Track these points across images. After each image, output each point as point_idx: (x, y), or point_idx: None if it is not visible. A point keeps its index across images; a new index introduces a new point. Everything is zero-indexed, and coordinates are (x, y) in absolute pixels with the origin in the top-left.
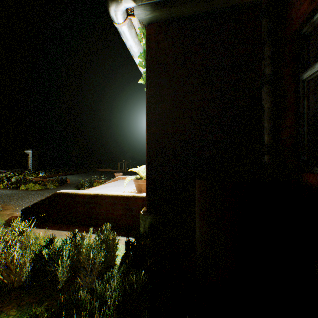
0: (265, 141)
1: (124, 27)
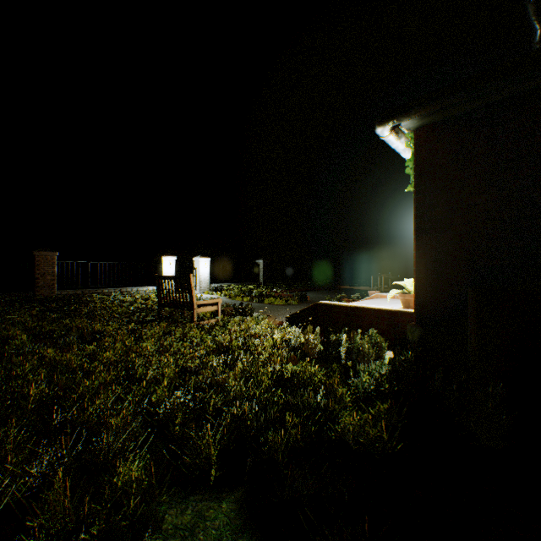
0: None
1: (390, 137)
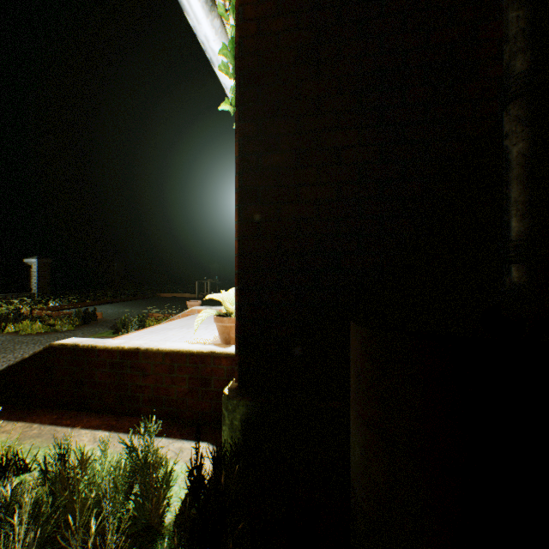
0: (514, 232)
1: None
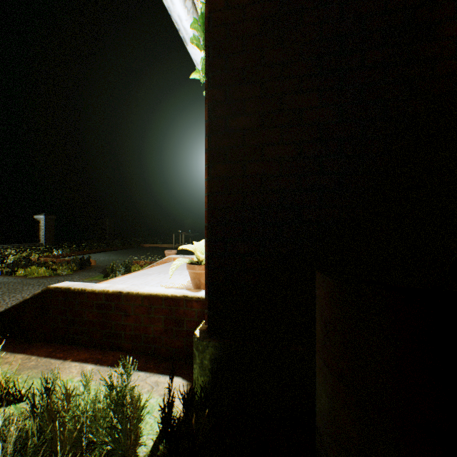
0: None
1: None
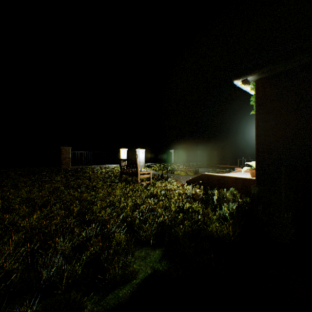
0: None
1: (241, 85)
